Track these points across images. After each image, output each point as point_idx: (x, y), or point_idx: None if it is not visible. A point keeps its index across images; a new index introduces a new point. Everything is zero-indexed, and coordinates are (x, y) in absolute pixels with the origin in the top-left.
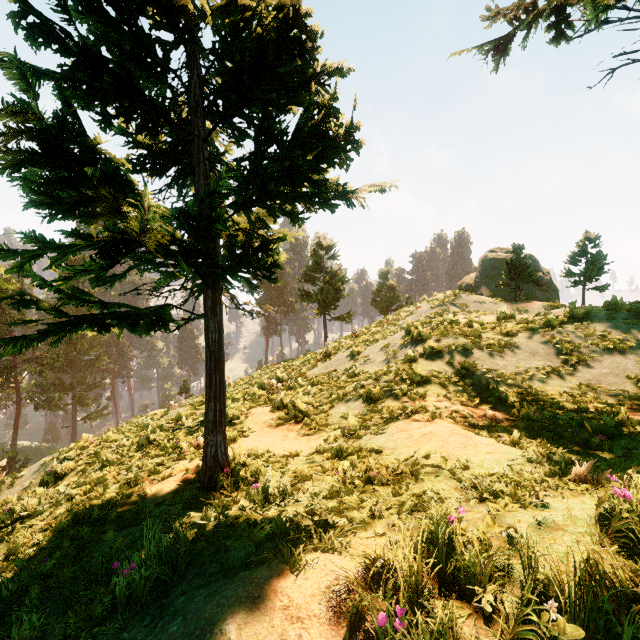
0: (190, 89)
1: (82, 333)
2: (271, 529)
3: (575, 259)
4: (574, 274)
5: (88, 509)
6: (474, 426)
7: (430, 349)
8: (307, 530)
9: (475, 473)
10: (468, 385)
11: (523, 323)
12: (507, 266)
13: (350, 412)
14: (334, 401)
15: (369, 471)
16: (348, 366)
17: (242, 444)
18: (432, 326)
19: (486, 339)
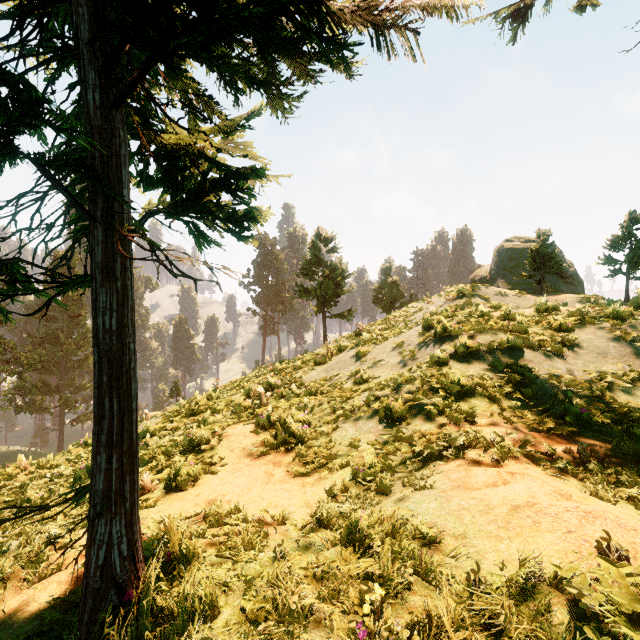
0: None
1: None
2: None
3: (617, 243)
4: (616, 261)
5: None
6: (574, 474)
7: (464, 348)
8: None
9: None
10: (527, 398)
11: (576, 315)
12: (531, 254)
13: (362, 437)
14: (339, 419)
15: (438, 635)
16: (353, 369)
17: (205, 488)
18: (458, 320)
19: (534, 335)
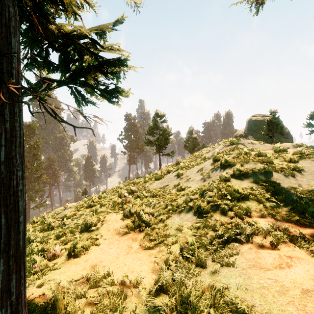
0: None
1: None
2: None
3: None
4: (313, 125)
5: None
6: None
7: (239, 171)
8: None
9: None
10: (279, 201)
11: (298, 153)
12: (267, 122)
13: (184, 224)
14: (169, 212)
15: None
16: (176, 182)
17: (91, 256)
18: (233, 156)
19: (276, 164)
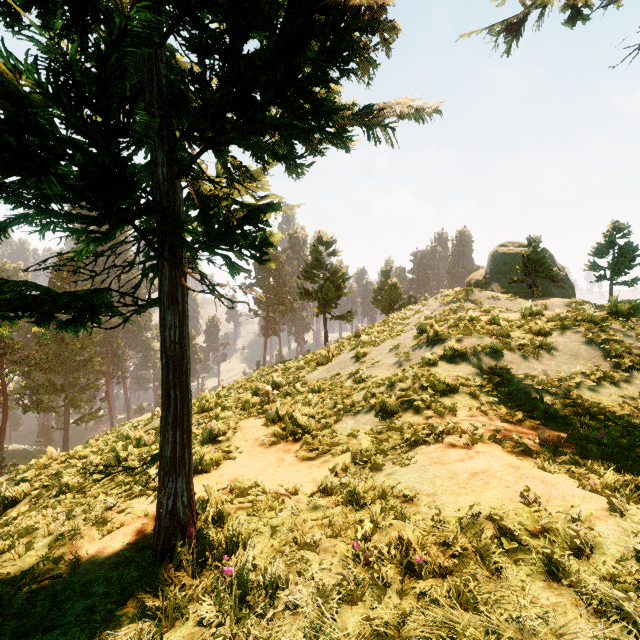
0: None
1: None
2: None
3: (601, 251)
4: (600, 267)
5: None
6: (530, 454)
7: (452, 350)
8: None
9: (606, 573)
10: (504, 395)
11: (555, 320)
12: (523, 260)
13: (360, 428)
14: (340, 413)
15: (407, 546)
16: (353, 369)
17: (226, 470)
18: (449, 324)
19: (516, 339)
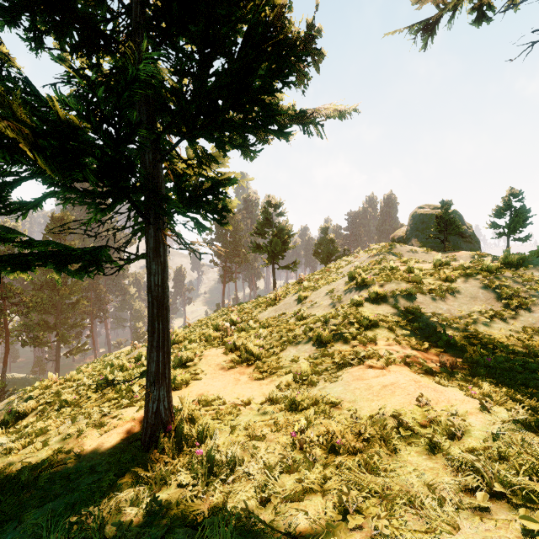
0: (131, 9)
1: (17, 276)
2: (211, 536)
3: (500, 212)
4: (499, 226)
5: (19, 469)
6: (431, 373)
7: (375, 294)
8: (260, 535)
9: (468, 447)
10: (415, 329)
11: (460, 269)
12: (436, 220)
13: (300, 355)
14: (284, 344)
15: (331, 434)
16: (296, 309)
17: (194, 388)
18: (374, 272)
19: (427, 284)
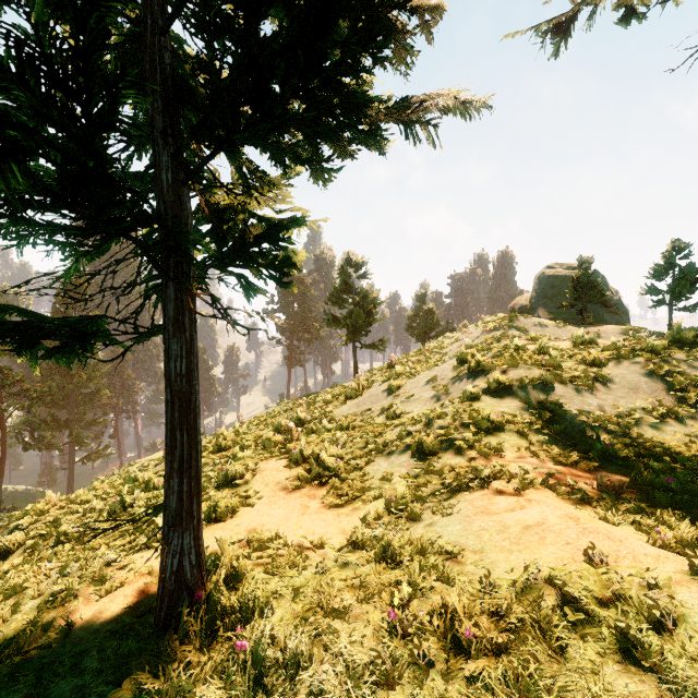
0: None
1: None
2: None
3: (660, 273)
4: (659, 291)
5: None
6: (589, 502)
7: (496, 383)
8: None
9: (696, 656)
10: (555, 433)
11: (611, 350)
12: (572, 283)
13: (395, 471)
14: (371, 453)
15: (453, 616)
16: (386, 404)
17: (243, 519)
18: (493, 354)
19: (567, 370)
